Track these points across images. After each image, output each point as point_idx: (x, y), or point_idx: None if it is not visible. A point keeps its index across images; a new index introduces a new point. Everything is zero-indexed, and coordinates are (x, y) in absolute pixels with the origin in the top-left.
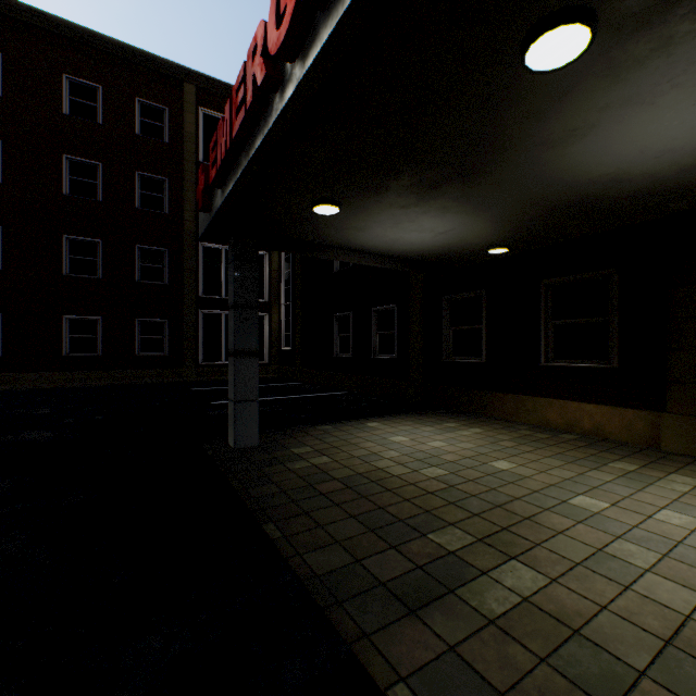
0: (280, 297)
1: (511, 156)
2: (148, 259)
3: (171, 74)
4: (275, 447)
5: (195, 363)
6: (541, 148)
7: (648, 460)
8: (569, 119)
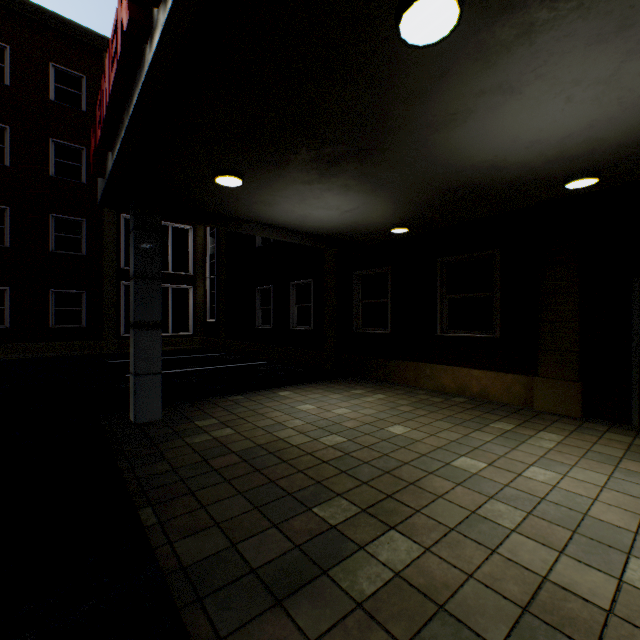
0: (205, 270)
1: (401, 136)
2: (64, 229)
3: (89, 42)
4: (179, 420)
5: (116, 335)
6: (427, 130)
7: (523, 419)
8: (449, 102)
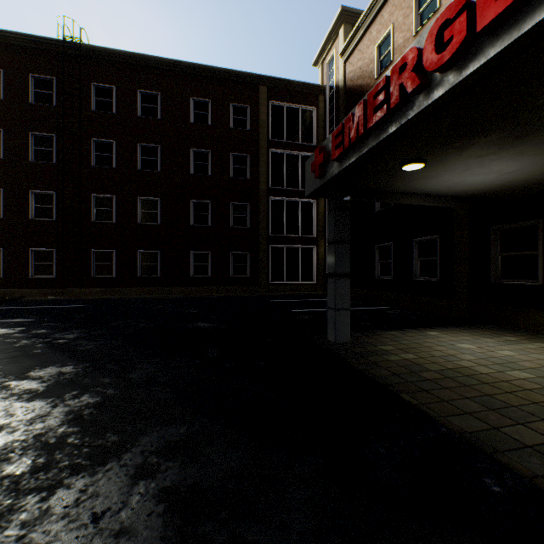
0: (325, 233)
1: None
2: (237, 211)
3: (251, 82)
4: (364, 344)
5: (266, 283)
6: None
7: None
8: None
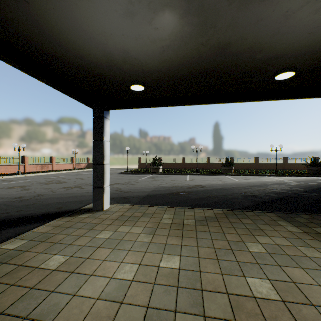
0: None
1: None
2: None
3: None
4: None
5: None
6: None
7: None
8: None
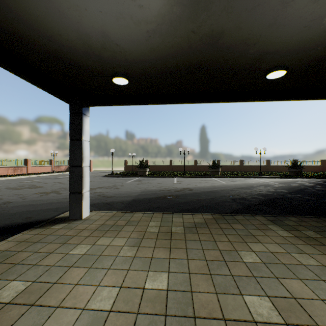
0: None
1: None
2: None
3: None
4: None
5: None
6: None
7: None
8: None
